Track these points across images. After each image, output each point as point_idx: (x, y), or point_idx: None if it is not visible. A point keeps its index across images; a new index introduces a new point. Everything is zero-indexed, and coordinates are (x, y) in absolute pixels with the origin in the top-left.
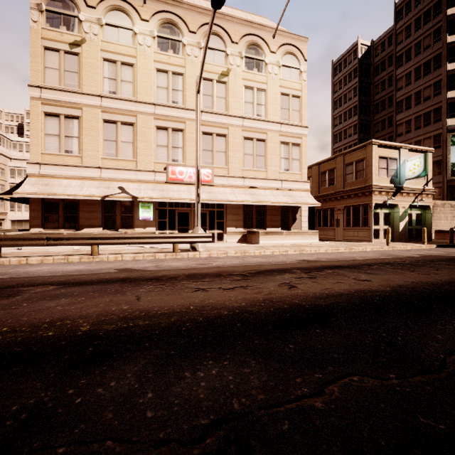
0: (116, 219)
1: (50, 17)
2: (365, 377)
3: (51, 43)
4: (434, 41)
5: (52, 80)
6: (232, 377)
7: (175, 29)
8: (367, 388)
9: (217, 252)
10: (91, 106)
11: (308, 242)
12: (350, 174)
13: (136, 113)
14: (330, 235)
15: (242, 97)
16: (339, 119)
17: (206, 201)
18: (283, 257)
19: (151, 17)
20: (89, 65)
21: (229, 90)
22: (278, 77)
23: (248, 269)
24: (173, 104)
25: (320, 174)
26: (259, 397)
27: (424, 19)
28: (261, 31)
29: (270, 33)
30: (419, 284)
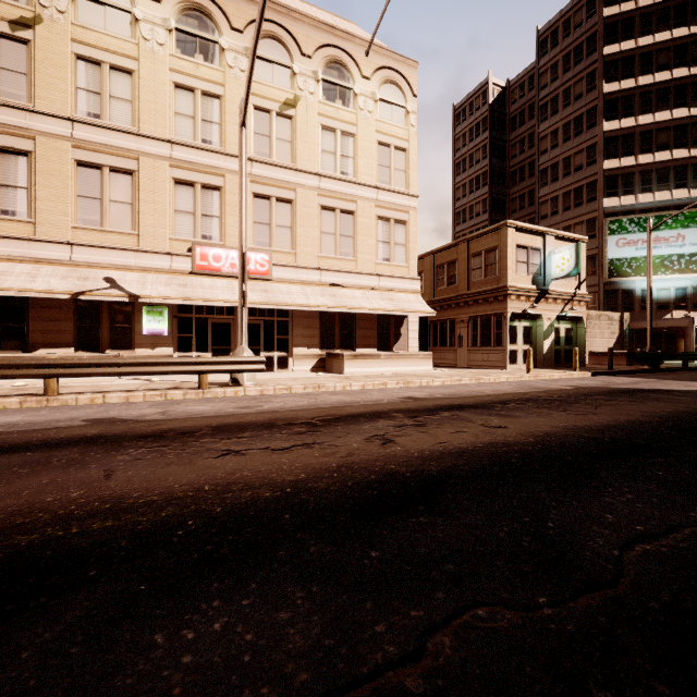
0: (100, 333)
1: None
2: (497, 609)
3: None
4: (588, 89)
5: None
6: (251, 636)
7: (208, 21)
8: (501, 632)
9: (275, 387)
10: (53, 136)
11: (418, 369)
12: (477, 269)
13: (138, 154)
14: (450, 359)
15: (319, 142)
16: (463, 189)
17: (259, 305)
18: (379, 392)
19: None
20: (48, 63)
21: (298, 130)
22: (373, 117)
23: (321, 413)
24: (204, 145)
25: (435, 268)
26: (298, 678)
27: (575, 57)
28: (348, 43)
29: (362, 48)
30: (573, 430)
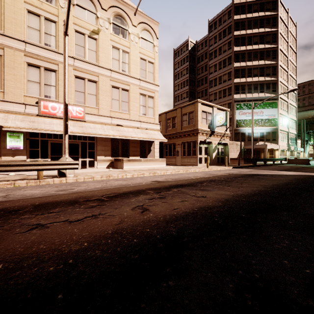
0: None
1: None
2: None
3: None
4: (228, 48)
5: None
6: None
7: None
8: None
9: (84, 177)
10: None
11: (159, 166)
12: (185, 121)
13: (4, 46)
14: (173, 162)
15: (110, 54)
16: (178, 86)
17: (78, 134)
18: (140, 179)
19: None
20: None
21: (100, 46)
22: (138, 45)
23: (107, 192)
24: (46, 46)
25: (166, 120)
26: None
27: (223, 34)
28: (126, 7)
29: (132, 11)
30: (237, 196)
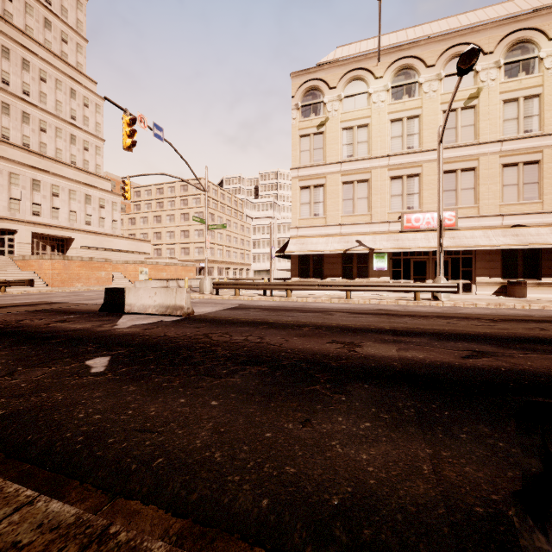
0: (352, 269)
1: (304, 110)
2: None
3: (304, 131)
4: None
5: (305, 160)
6: (475, 346)
7: (411, 72)
8: None
9: (464, 303)
10: (332, 173)
11: None
12: None
13: (371, 169)
14: None
15: (500, 115)
16: None
17: (448, 248)
18: None
19: (384, 72)
20: (331, 138)
21: (480, 113)
22: None
23: (499, 317)
24: (408, 150)
25: None
26: (489, 350)
27: None
28: (532, 20)
29: (548, 15)
30: None
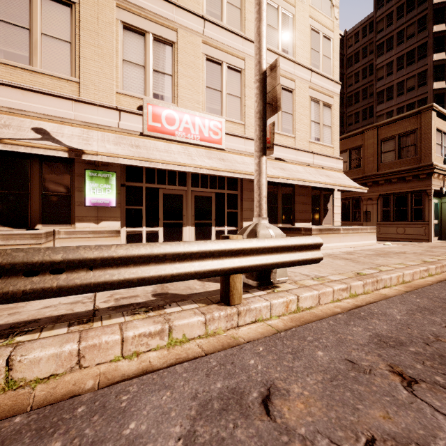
0: (28, 202)
1: None
2: None
3: None
4: (419, 30)
5: None
6: None
7: None
8: None
9: (333, 288)
10: None
11: (367, 243)
12: (389, 152)
13: None
14: None
15: None
16: None
17: (223, 172)
18: None
19: None
20: None
21: None
22: (308, 3)
23: None
24: None
25: None
26: None
27: (408, 7)
28: None
29: None
30: None
